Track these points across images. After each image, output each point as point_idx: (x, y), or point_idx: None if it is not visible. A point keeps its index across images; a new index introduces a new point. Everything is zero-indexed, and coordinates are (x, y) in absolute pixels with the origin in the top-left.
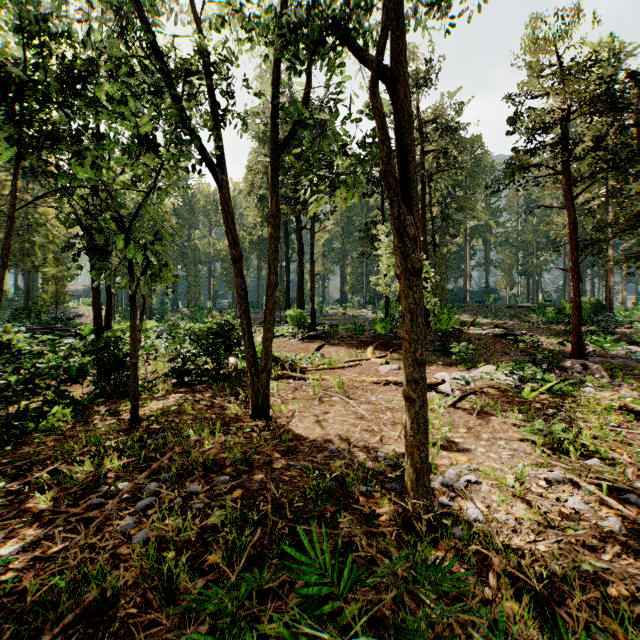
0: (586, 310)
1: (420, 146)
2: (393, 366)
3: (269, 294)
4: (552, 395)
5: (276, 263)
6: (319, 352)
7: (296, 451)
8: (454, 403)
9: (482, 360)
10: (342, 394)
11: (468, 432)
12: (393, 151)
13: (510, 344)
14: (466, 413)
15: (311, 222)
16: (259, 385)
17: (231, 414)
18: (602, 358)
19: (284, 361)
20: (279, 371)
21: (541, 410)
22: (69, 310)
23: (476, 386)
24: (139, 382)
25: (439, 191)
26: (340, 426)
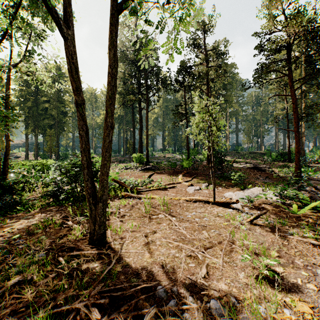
0: (292, 154)
1: (206, 63)
2: (196, 187)
3: (104, 134)
4: (311, 210)
5: (111, 108)
6: (150, 178)
7: (121, 298)
8: (251, 220)
9: (246, 182)
10: (166, 212)
11: (280, 256)
12: (192, 65)
13: (258, 173)
14: (264, 230)
15: (146, 105)
16: (96, 213)
17: (70, 240)
18: (314, 181)
19: (127, 185)
20: (123, 192)
21: (317, 225)
22: (12, 154)
23: (255, 202)
24: (23, 202)
25: (215, 91)
26: (166, 250)
